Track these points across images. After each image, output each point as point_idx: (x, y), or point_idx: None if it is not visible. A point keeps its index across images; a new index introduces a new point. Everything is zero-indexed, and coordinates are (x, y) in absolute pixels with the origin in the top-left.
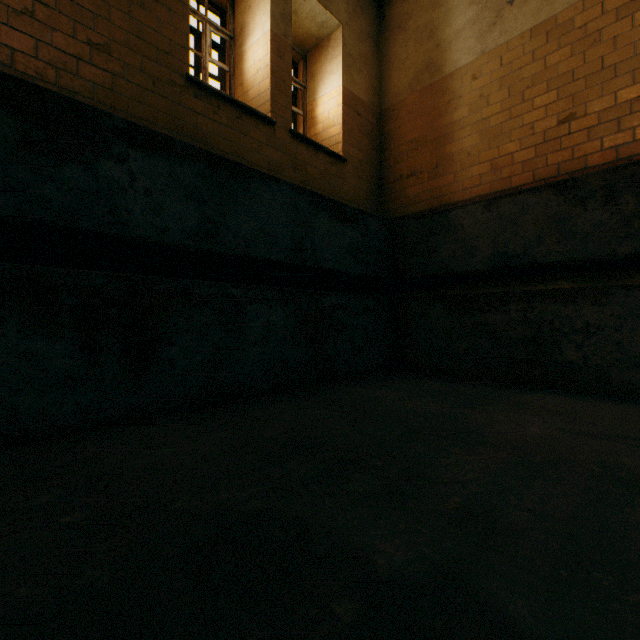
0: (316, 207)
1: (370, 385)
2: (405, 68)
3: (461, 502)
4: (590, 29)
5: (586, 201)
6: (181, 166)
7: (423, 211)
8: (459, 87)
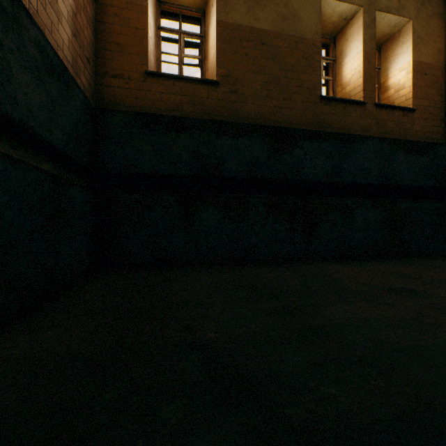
0: (395, 147)
1: (441, 260)
2: None
3: None
4: None
5: None
6: (323, 143)
7: None
8: None
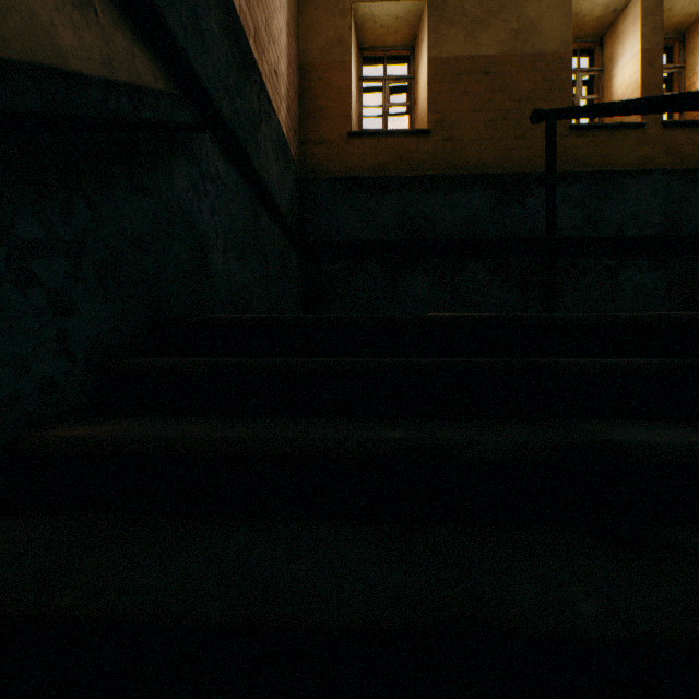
0: (692, 182)
1: None
2: None
3: None
4: None
5: None
6: (570, 188)
7: None
8: None
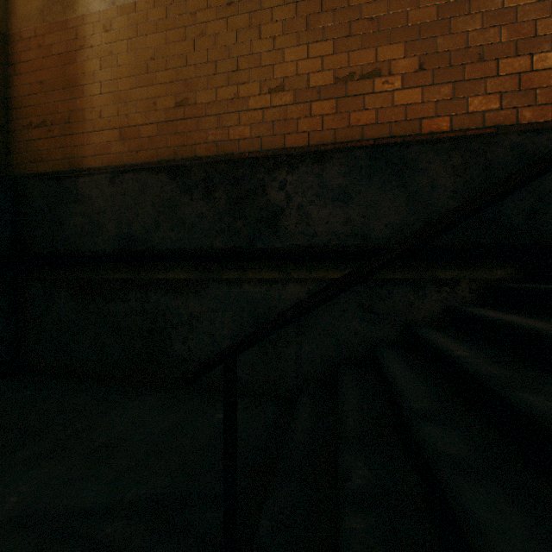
0: None
1: None
2: None
3: None
4: (200, 19)
5: (193, 190)
6: None
7: (56, 172)
8: (92, 34)
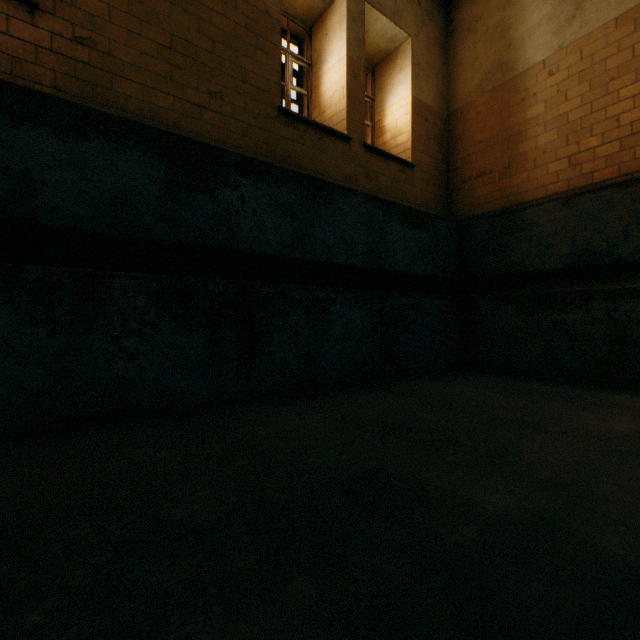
0: (389, 214)
1: (442, 381)
2: (474, 70)
3: (551, 475)
4: None
5: None
6: (278, 188)
7: (493, 211)
8: (533, 84)
